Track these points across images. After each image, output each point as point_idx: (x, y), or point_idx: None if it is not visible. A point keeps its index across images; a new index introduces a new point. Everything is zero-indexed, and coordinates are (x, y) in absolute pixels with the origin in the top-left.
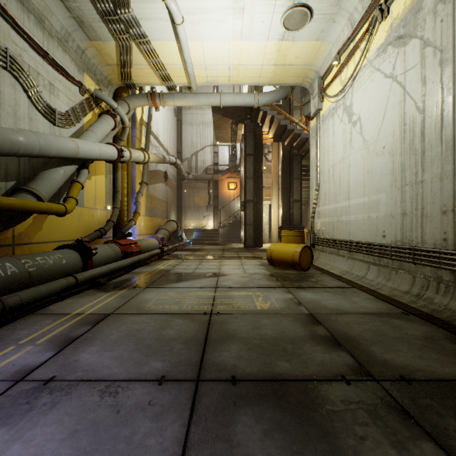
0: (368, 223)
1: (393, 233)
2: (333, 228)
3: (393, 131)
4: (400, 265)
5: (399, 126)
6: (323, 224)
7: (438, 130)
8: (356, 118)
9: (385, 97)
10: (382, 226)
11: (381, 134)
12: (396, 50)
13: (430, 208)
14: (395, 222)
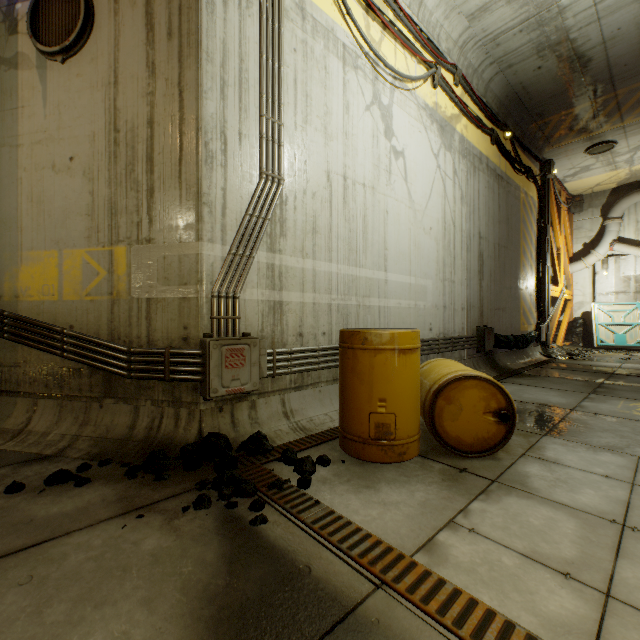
0: (416, 313)
1: (438, 325)
2: (345, 320)
3: (438, 220)
4: (443, 356)
5: (442, 220)
6: (303, 310)
7: (460, 247)
8: (399, 149)
9: (432, 174)
10: (430, 318)
11: (429, 211)
12: (440, 140)
13: (457, 305)
14: (439, 314)
